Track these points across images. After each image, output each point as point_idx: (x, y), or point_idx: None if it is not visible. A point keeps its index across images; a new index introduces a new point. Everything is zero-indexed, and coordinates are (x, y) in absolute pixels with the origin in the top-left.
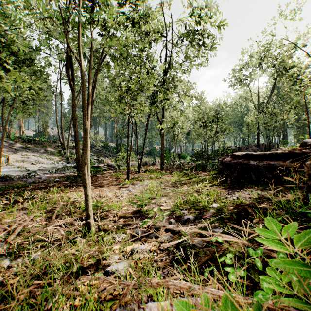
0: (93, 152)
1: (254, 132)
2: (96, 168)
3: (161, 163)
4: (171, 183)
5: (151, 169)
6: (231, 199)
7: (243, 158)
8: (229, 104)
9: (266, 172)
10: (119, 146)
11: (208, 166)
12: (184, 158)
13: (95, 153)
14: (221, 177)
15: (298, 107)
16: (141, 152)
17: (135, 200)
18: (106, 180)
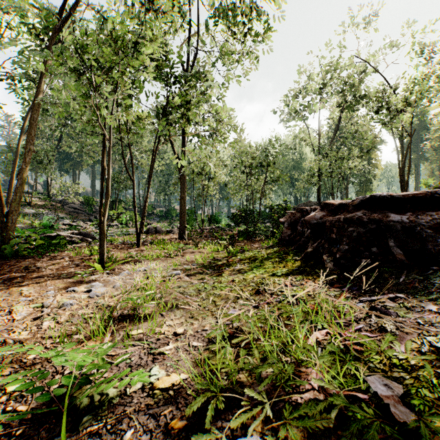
0: (64, 213)
1: (316, 184)
2: (49, 240)
3: (180, 229)
4: (197, 266)
5: (163, 240)
6: (426, 351)
7: (364, 209)
8: (278, 148)
9: (437, 241)
10: (114, 203)
11: (258, 233)
12: (217, 222)
13: (68, 214)
14: (304, 253)
15: (373, 149)
16: (151, 214)
17: (87, 330)
18: (55, 265)
